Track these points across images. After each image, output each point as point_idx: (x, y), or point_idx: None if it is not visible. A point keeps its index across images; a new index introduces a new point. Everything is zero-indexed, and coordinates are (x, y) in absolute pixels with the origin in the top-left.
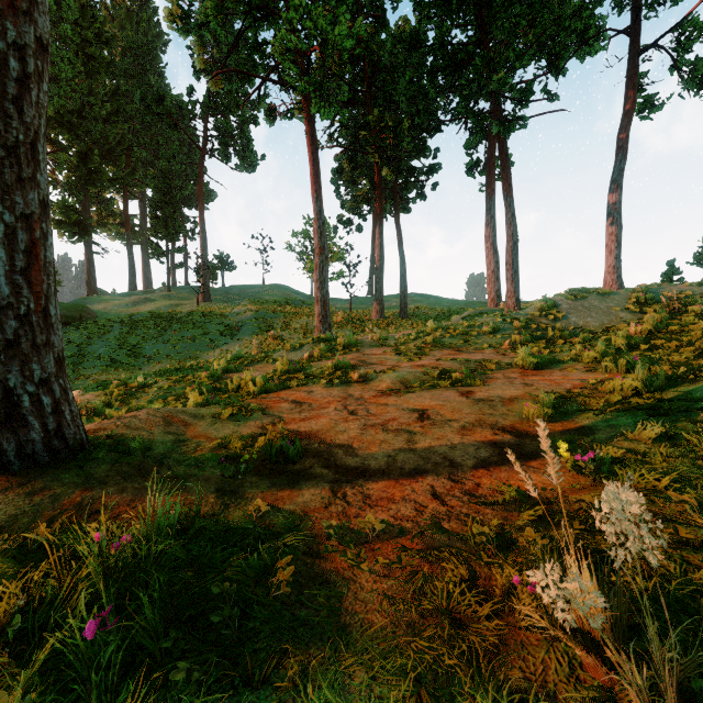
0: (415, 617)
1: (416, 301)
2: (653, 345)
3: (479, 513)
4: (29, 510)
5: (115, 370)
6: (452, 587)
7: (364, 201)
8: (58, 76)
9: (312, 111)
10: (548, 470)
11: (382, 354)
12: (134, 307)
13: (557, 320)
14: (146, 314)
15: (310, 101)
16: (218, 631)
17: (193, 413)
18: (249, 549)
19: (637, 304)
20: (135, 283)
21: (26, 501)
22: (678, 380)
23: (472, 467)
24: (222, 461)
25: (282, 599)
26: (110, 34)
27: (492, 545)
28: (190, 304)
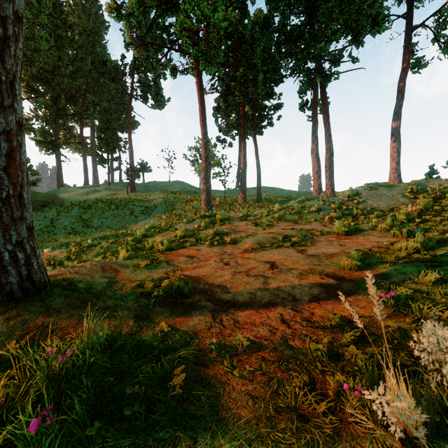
0: (272, 413)
1: (267, 191)
2: (424, 219)
3: (314, 334)
4: (5, 330)
5: (74, 236)
6: (298, 390)
7: (233, 127)
8: (39, 48)
9: (200, 69)
10: (374, 309)
11: (245, 225)
12: (87, 195)
13: (359, 203)
14: (94, 200)
15: (199, 63)
16: (130, 423)
17: (122, 264)
18: (155, 360)
19: (412, 193)
20: (88, 180)
21: (4, 324)
22: (445, 242)
23: (308, 301)
24: (139, 296)
25: (177, 397)
26: (72, 22)
27: (325, 358)
28: (122, 194)
